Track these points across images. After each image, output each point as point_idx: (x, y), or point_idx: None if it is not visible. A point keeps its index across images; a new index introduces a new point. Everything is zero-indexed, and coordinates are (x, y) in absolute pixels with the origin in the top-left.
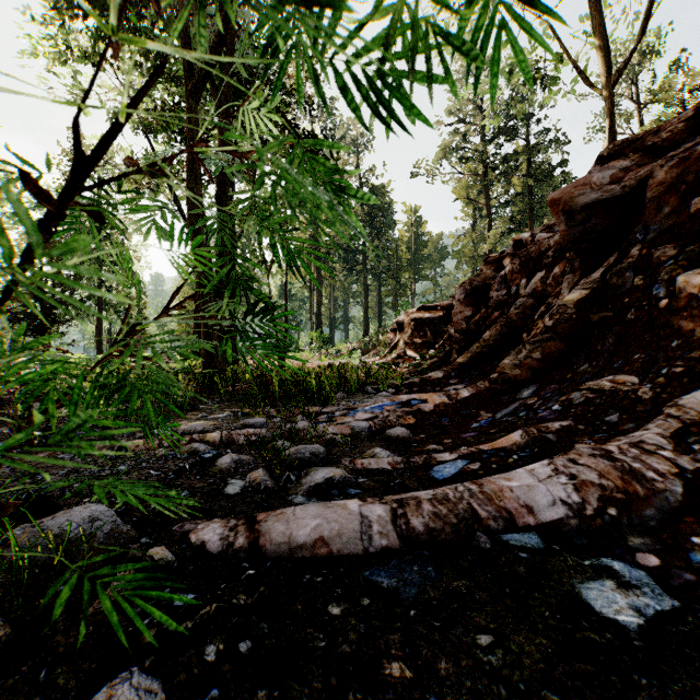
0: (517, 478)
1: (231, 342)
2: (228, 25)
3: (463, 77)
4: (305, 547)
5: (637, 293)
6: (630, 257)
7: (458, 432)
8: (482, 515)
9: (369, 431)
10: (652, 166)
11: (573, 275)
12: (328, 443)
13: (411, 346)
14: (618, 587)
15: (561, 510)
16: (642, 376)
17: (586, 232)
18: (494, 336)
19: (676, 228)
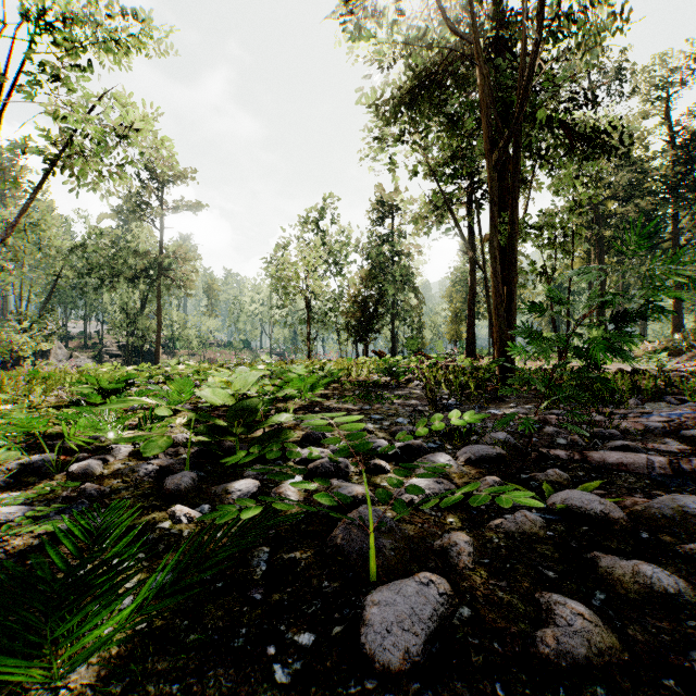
0: None
1: None
2: (521, 108)
3: None
4: (613, 465)
5: None
6: None
7: None
8: None
9: (661, 430)
10: None
11: None
12: (622, 432)
13: None
14: None
15: None
16: None
17: None
18: None
19: None
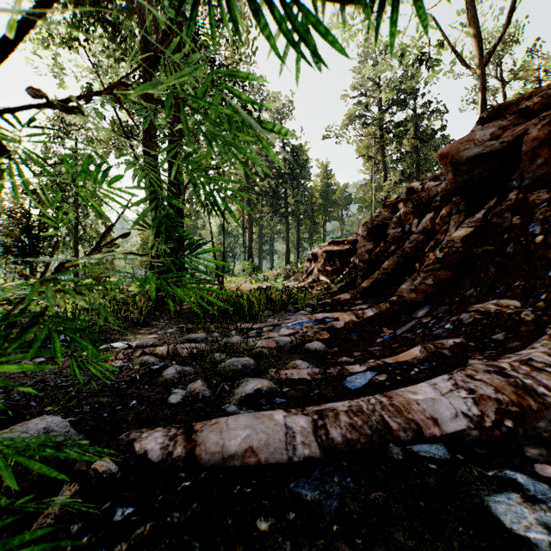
0: (422, 391)
1: (180, 270)
2: None
3: (364, 60)
4: (236, 456)
5: (514, 230)
6: (508, 200)
7: (365, 346)
8: (393, 427)
9: (291, 345)
10: (526, 125)
11: (459, 215)
12: (257, 355)
13: (324, 272)
14: (524, 501)
15: (463, 422)
16: (523, 301)
17: (470, 180)
18: (392, 265)
19: (548, 176)
